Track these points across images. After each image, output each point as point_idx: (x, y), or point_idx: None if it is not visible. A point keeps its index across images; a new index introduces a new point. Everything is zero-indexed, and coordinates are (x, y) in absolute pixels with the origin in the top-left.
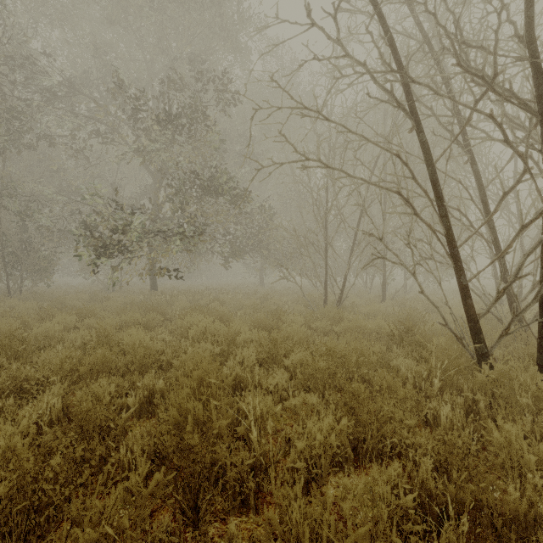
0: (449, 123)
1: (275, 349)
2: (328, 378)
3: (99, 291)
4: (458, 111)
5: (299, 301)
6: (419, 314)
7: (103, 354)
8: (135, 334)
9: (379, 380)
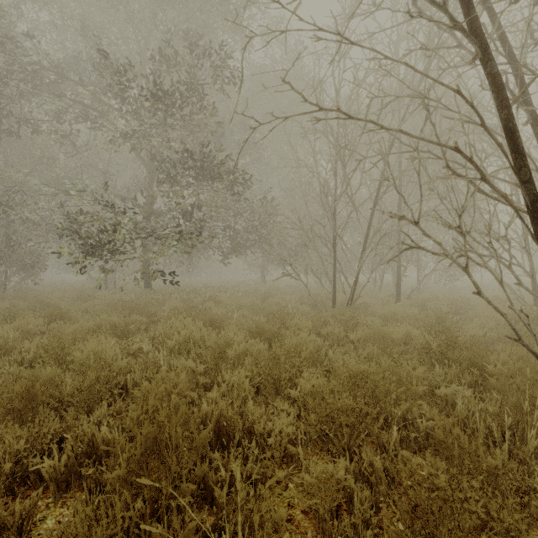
0: (503, 72)
1: (277, 370)
2: (357, 424)
3: (90, 289)
4: (514, 58)
5: (303, 300)
6: (452, 318)
7: (32, 381)
8: (92, 348)
9: (441, 434)
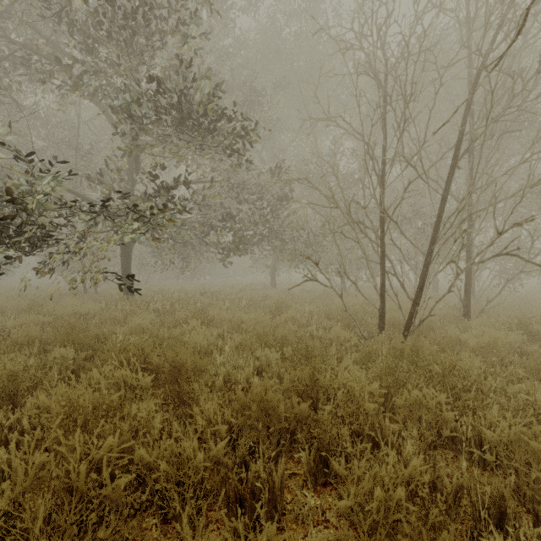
0: None
1: None
2: None
3: (61, 295)
4: None
5: (330, 314)
6: None
7: None
8: None
9: None
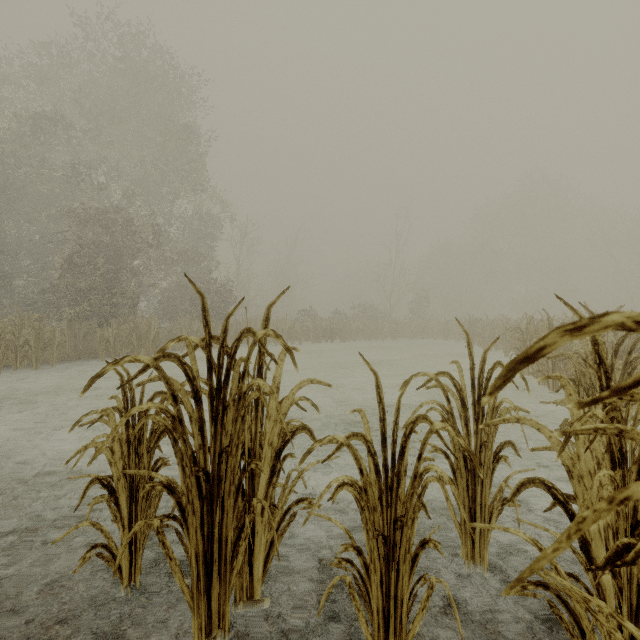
0: None
1: None
2: None
3: None
4: None
5: None
6: None
7: None
8: None
9: None
